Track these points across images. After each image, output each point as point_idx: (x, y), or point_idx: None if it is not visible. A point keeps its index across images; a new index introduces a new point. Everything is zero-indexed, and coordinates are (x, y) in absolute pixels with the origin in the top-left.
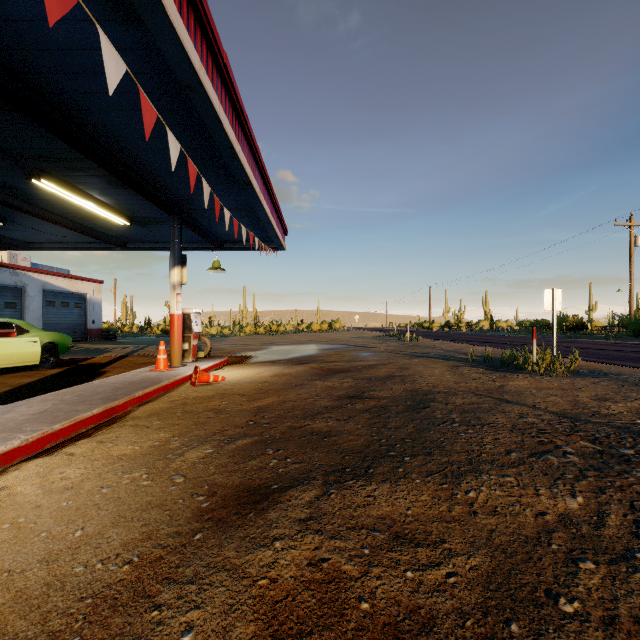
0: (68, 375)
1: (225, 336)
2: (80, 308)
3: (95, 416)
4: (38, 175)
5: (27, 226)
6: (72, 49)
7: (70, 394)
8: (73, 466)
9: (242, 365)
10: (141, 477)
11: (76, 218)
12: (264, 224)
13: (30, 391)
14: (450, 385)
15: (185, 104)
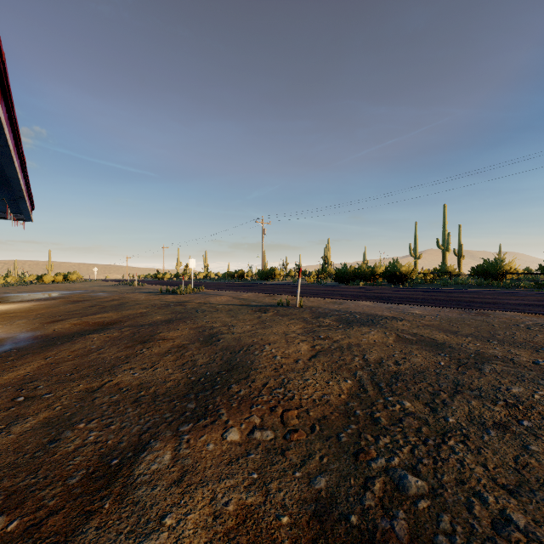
0: None
1: None
2: None
3: None
4: None
5: None
6: None
7: None
8: None
9: None
10: (4, 326)
11: None
12: (22, 210)
13: None
14: (140, 300)
15: None
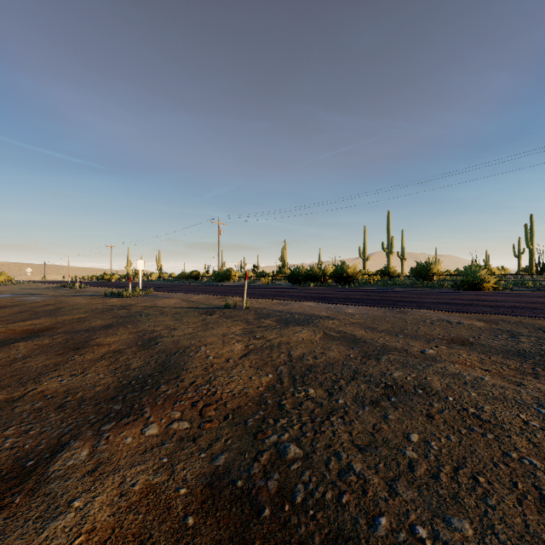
0: None
1: None
2: None
3: None
4: None
5: None
6: None
7: None
8: None
9: None
10: None
11: None
12: None
13: None
14: (80, 304)
15: None
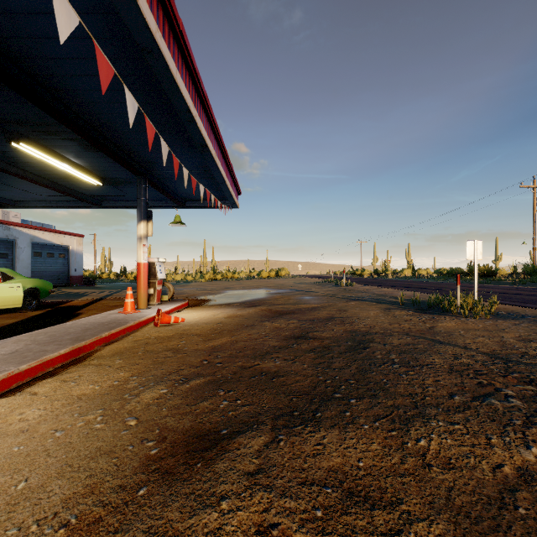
0: (47, 316)
1: (188, 282)
2: (64, 258)
3: (62, 356)
4: (17, 138)
5: (13, 186)
6: (36, 13)
7: (43, 335)
8: (33, 406)
9: (201, 307)
10: (95, 419)
11: (55, 179)
12: (219, 184)
13: (10, 331)
14: (385, 326)
15: (145, 70)
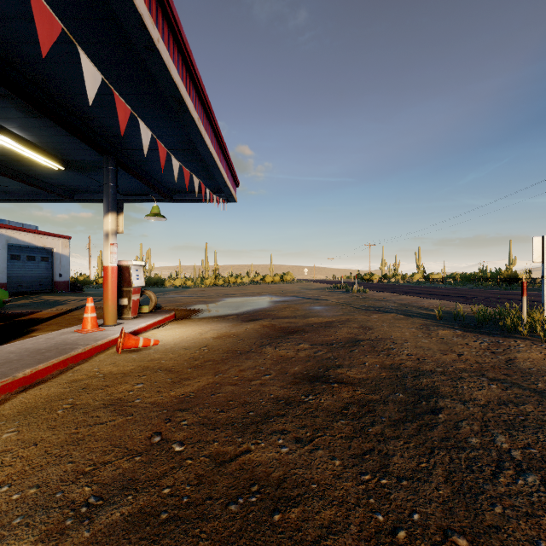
0: None
1: (187, 287)
2: (47, 262)
3: None
4: None
5: None
6: None
7: None
8: None
9: (188, 321)
10: None
11: (6, 162)
12: (210, 167)
13: None
14: (439, 358)
15: None
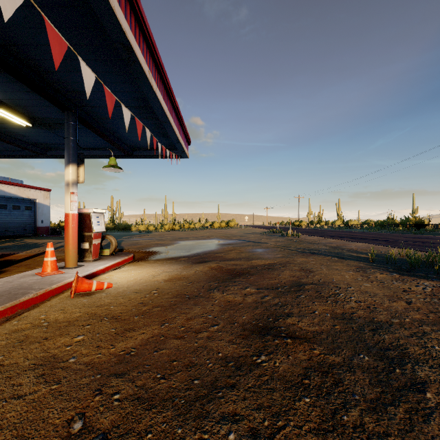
0: None
1: (149, 232)
2: (30, 210)
3: None
4: None
5: None
6: None
7: None
8: None
9: (145, 263)
10: None
11: None
12: (163, 123)
13: None
14: (390, 306)
15: None
